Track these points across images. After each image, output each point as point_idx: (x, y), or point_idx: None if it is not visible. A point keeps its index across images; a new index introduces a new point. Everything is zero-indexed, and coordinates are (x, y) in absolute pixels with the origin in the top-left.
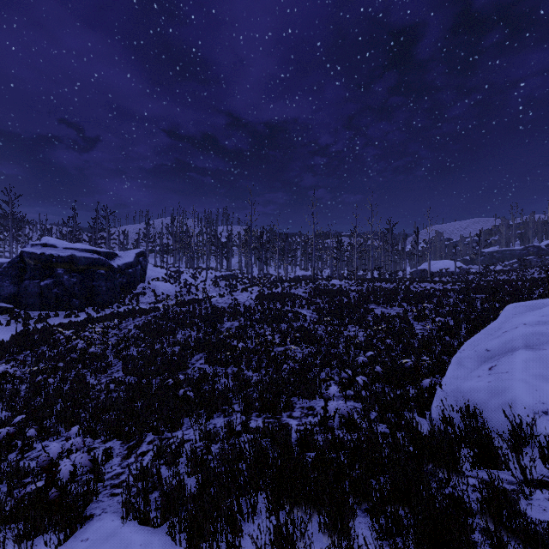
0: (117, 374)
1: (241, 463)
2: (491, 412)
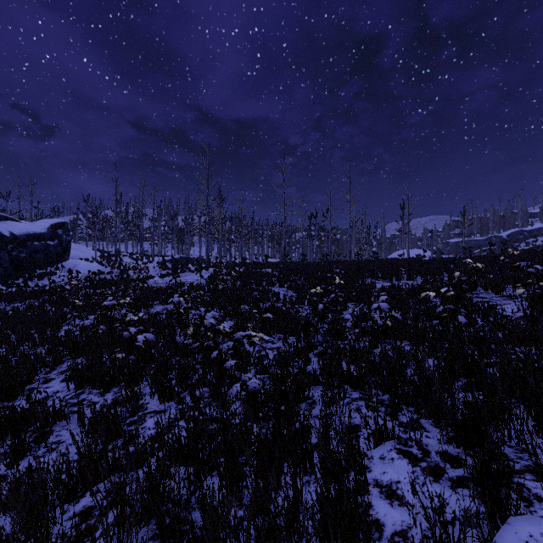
0: None
1: None
2: None
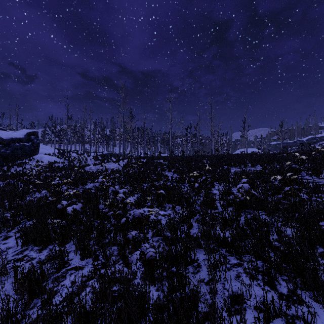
0: None
1: None
2: None
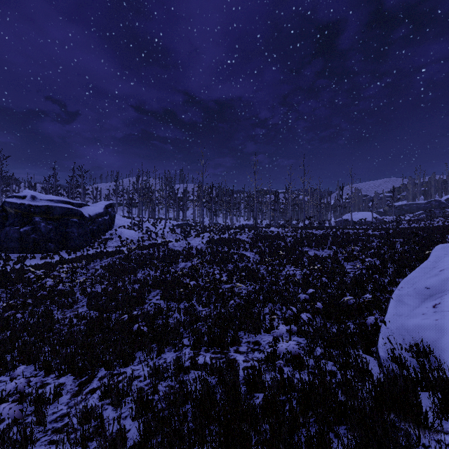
0: (82, 309)
1: (188, 404)
2: (444, 352)
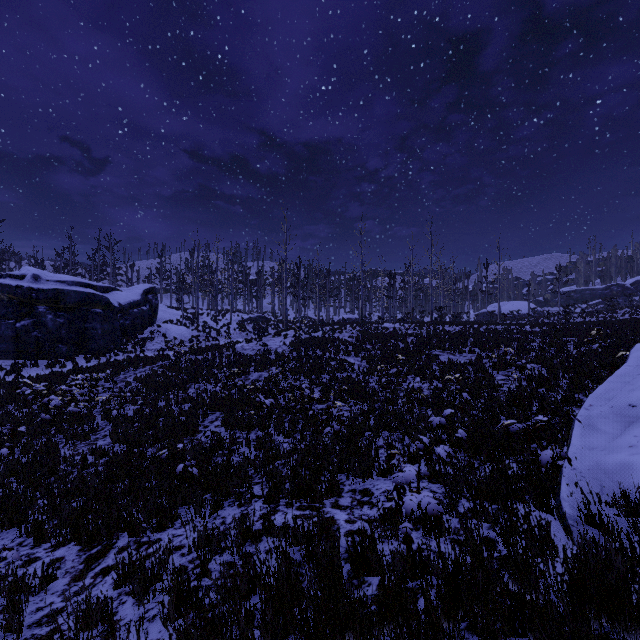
0: (103, 441)
1: (256, 595)
2: None
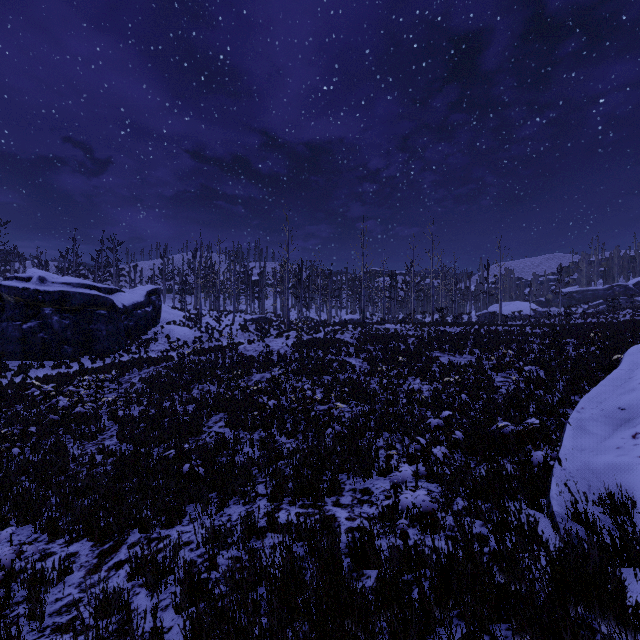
0: (110, 441)
1: (262, 587)
2: None
